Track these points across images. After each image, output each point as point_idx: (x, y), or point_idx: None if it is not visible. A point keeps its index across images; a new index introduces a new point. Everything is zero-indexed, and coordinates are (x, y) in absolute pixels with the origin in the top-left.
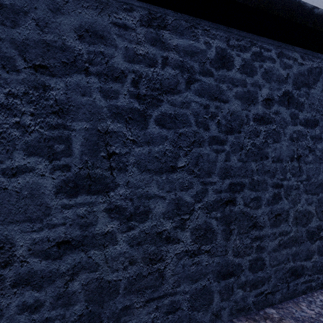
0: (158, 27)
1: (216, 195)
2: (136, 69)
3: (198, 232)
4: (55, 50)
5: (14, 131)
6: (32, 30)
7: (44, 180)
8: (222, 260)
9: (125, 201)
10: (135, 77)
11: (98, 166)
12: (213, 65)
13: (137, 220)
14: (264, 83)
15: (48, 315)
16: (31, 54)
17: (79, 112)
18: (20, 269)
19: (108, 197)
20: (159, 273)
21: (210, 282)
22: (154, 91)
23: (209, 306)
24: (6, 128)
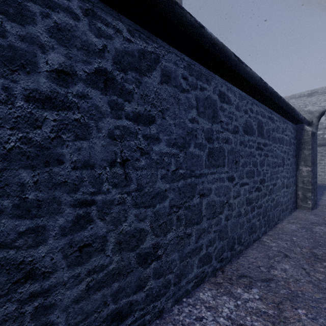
0: None
1: None
2: None
3: None
4: None
5: None
6: None
7: None
8: None
9: None
10: None
11: None
12: None
13: None
14: (53, 44)
15: None
16: None
17: None
18: None
19: None
20: None
21: None
22: None
23: None
24: None
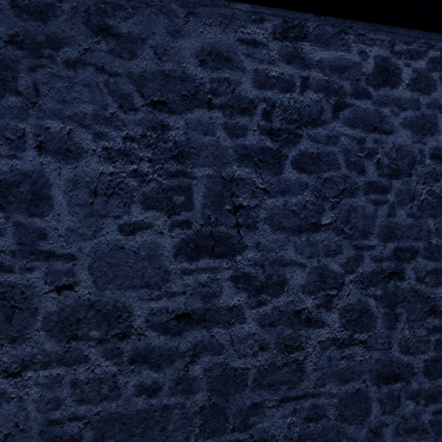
0: (295, 38)
1: (375, 264)
2: (268, 97)
3: (349, 315)
4: (174, 81)
5: (131, 181)
6: (149, 60)
7: (163, 239)
8: (383, 356)
9: (255, 268)
10: (266, 108)
11: (222, 222)
12: (370, 82)
13: (269, 293)
14: None
15: (167, 401)
16: (149, 88)
17: (201, 155)
18: (138, 343)
19: (234, 261)
20: (297, 365)
21: (367, 386)
22: (290, 123)
23: (364, 418)
24: (123, 178)
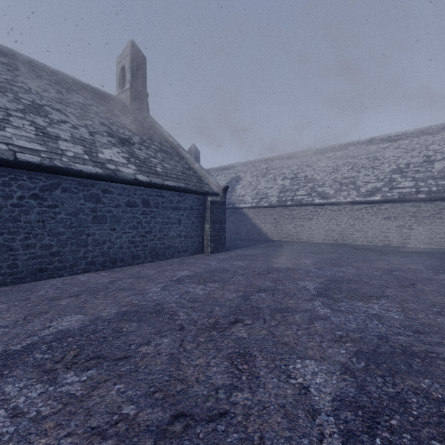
0: None
1: None
2: None
3: None
4: None
5: None
6: None
7: None
8: None
9: None
10: None
11: None
12: None
13: None
14: (18, 190)
15: None
16: None
17: None
18: None
19: None
20: None
21: None
22: None
23: None
24: None
